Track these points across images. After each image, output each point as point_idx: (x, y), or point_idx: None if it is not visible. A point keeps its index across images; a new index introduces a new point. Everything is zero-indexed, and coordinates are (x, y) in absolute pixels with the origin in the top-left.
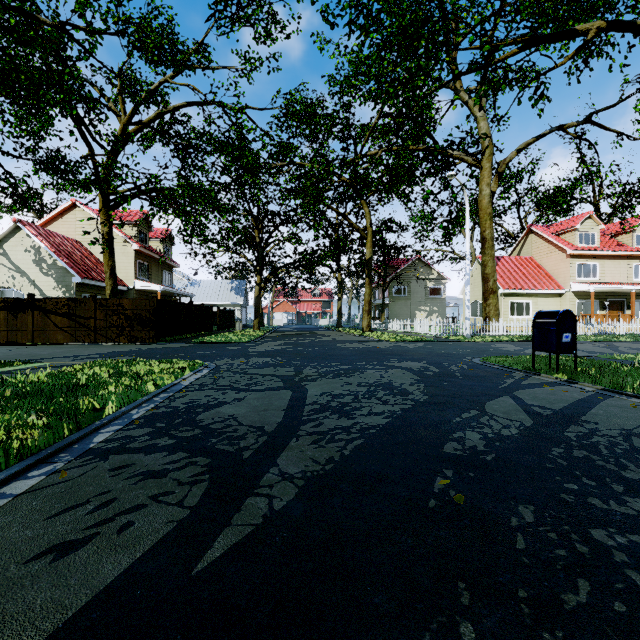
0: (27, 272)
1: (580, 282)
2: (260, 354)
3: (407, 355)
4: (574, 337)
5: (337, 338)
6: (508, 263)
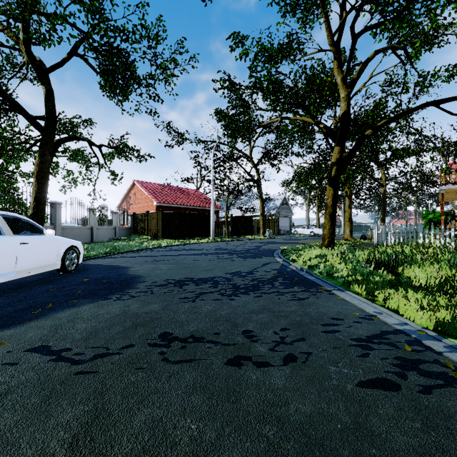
0: None
1: None
2: None
3: None
4: None
5: None
6: None
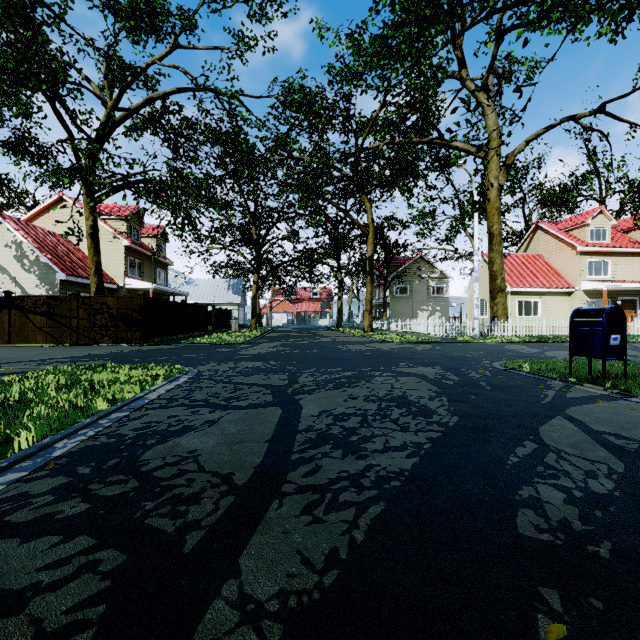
0: (8, 269)
1: (591, 280)
2: (252, 357)
3: (416, 358)
4: (624, 339)
5: (337, 339)
6: (515, 260)
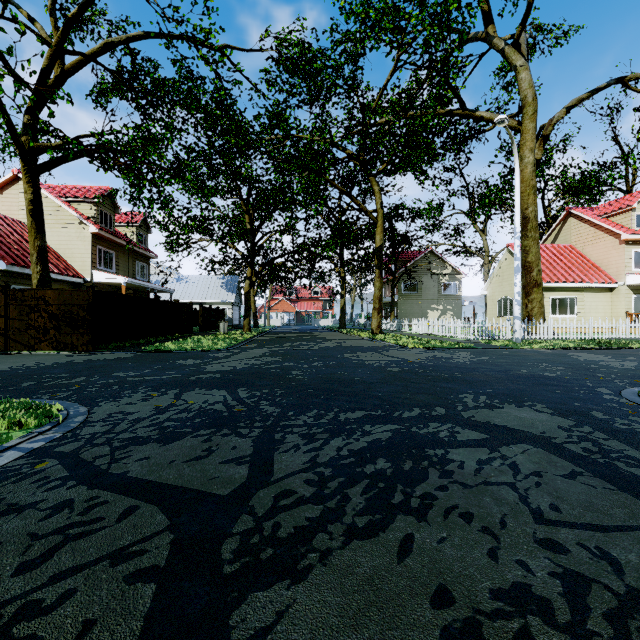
0: None
1: (638, 273)
2: (216, 379)
3: (478, 382)
4: None
5: (343, 343)
6: (545, 252)
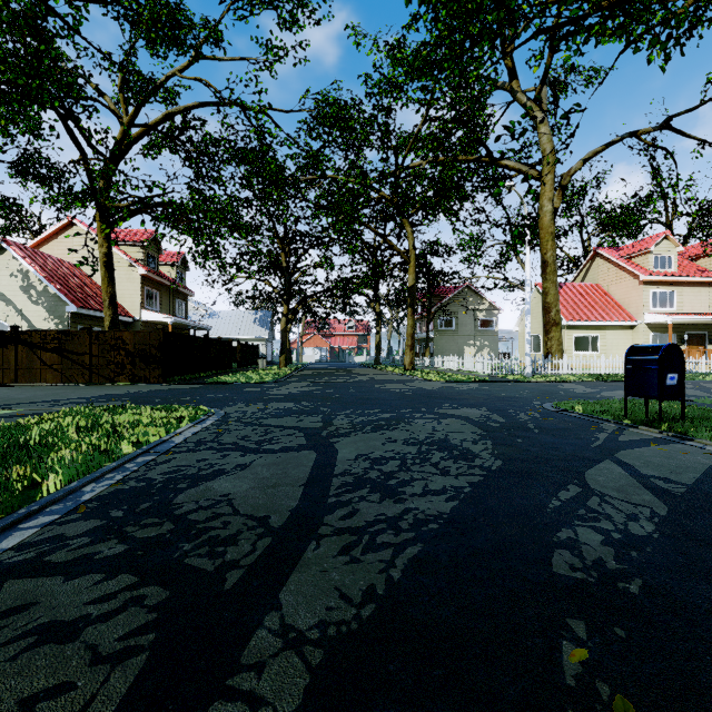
0: (13, 300)
1: (655, 312)
2: (282, 398)
3: (461, 399)
4: (681, 379)
5: (375, 377)
6: (571, 291)
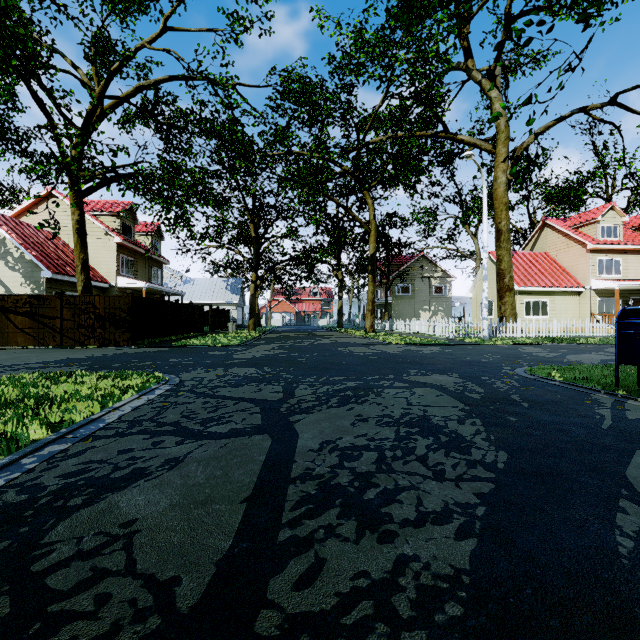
0: None
1: (602, 279)
2: (245, 362)
3: (428, 364)
4: None
5: (338, 340)
6: (522, 259)
